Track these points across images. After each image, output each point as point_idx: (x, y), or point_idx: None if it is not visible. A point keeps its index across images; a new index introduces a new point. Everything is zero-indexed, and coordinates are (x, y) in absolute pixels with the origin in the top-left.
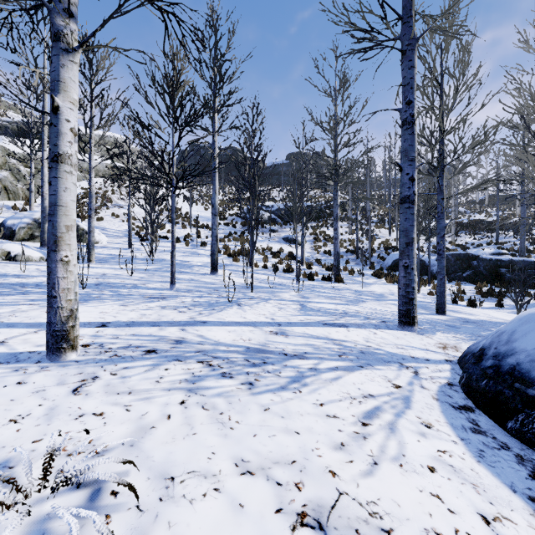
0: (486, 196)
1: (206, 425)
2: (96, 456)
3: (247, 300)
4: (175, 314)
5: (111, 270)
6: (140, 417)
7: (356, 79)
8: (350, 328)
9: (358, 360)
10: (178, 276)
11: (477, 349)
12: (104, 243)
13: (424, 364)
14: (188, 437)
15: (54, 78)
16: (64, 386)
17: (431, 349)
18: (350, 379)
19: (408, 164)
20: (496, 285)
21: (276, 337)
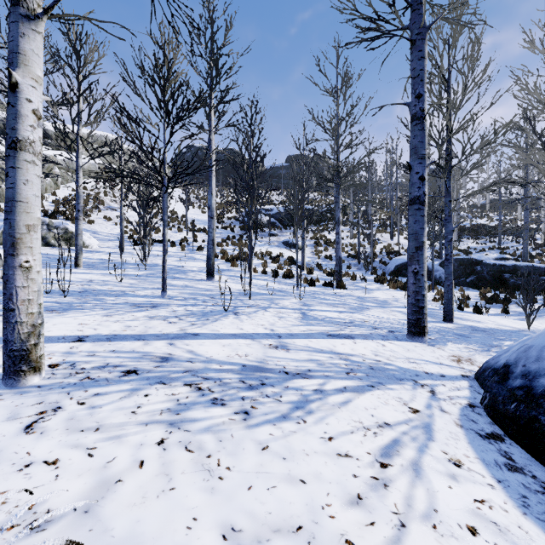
0: (488, 200)
1: (188, 475)
2: (34, 532)
3: (244, 308)
4: (164, 326)
5: (99, 276)
6: (104, 465)
7: (358, 78)
8: (357, 340)
9: (368, 378)
10: (171, 282)
11: (498, 364)
12: (94, 247)
13: (440, 381)
14: (163, 495)
15: (12, 50)
16: (16, 421)
17: (445, 363)
18: (361, 403)
19: (418, 162)
20: (500, 291)
21: (276, 351)
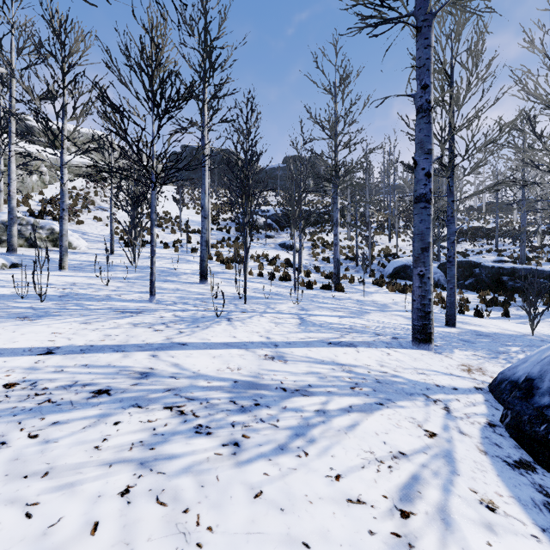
0: (484, 203)
1: (155, 543)
2: None
3: (238, 314)
4: (148, 334)
5: (84, 279)
6: (43, 532)
7: (357, 76)
8: (360, 348)
9: (375, 394)
10: (162, 285)
11: (516, 376)
12: (82, 249)
13: (453, 396)
14: None
15: None
16: None
17: (456, 374)
18: (371, 427)
19: (424, 157)
20: (498, 293)
21: (272, 363)
